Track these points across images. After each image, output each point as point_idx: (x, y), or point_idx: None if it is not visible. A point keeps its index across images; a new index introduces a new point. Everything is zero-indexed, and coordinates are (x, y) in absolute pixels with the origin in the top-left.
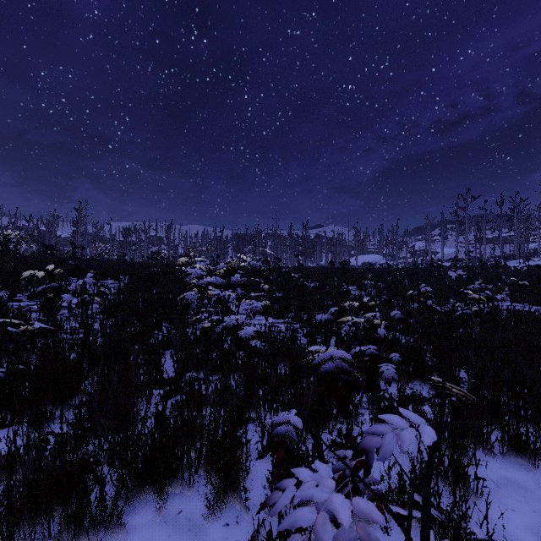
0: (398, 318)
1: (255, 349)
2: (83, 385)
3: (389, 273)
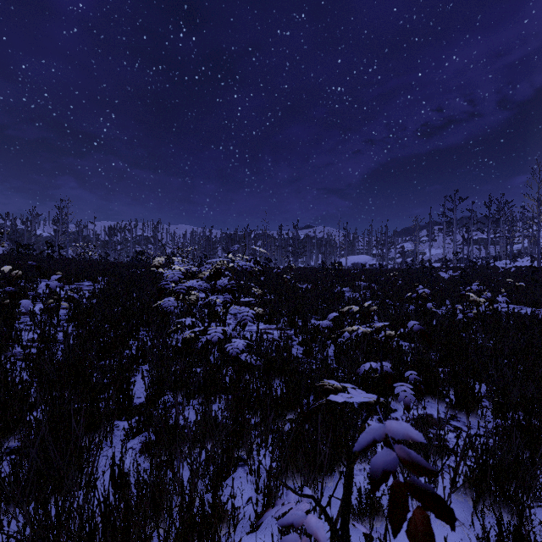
0: (417, 330)
1: (245, 364)
2: (28, 416)
3: (381, 274)
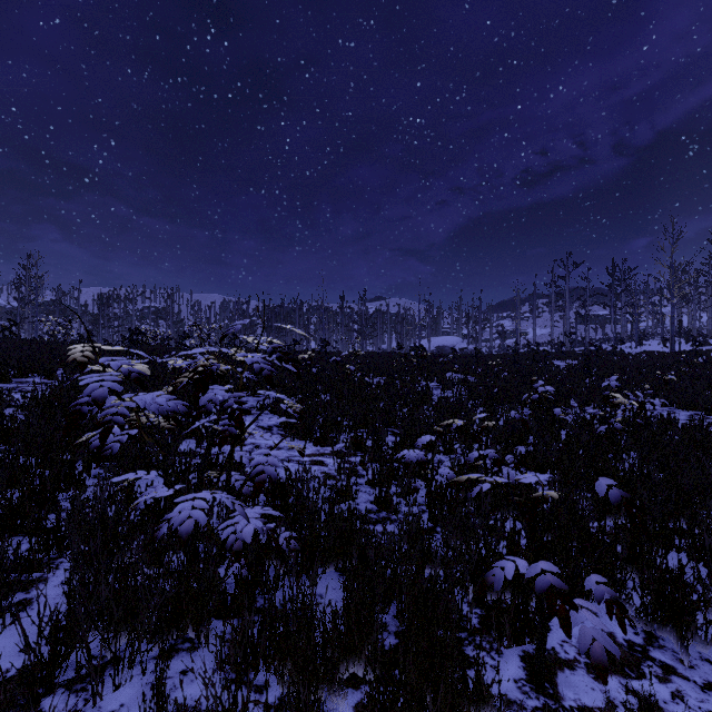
0: (618, 500)
1: (268, 550)
2: None
3: (478, 362)
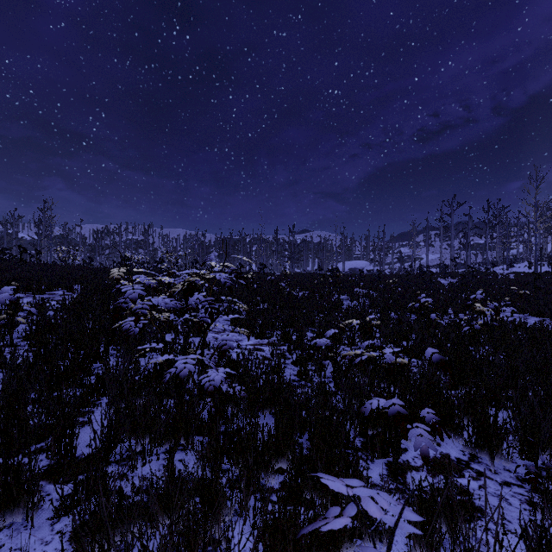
0: (437, 360)
1: (227, 396)
2: None
3: (379, 280)
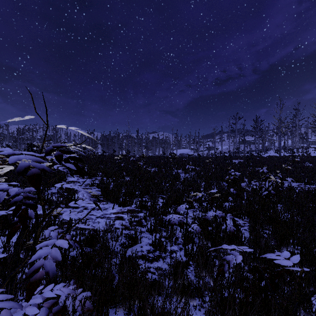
0: None
1: (64, 314)
2: None
3: (199, 160)
